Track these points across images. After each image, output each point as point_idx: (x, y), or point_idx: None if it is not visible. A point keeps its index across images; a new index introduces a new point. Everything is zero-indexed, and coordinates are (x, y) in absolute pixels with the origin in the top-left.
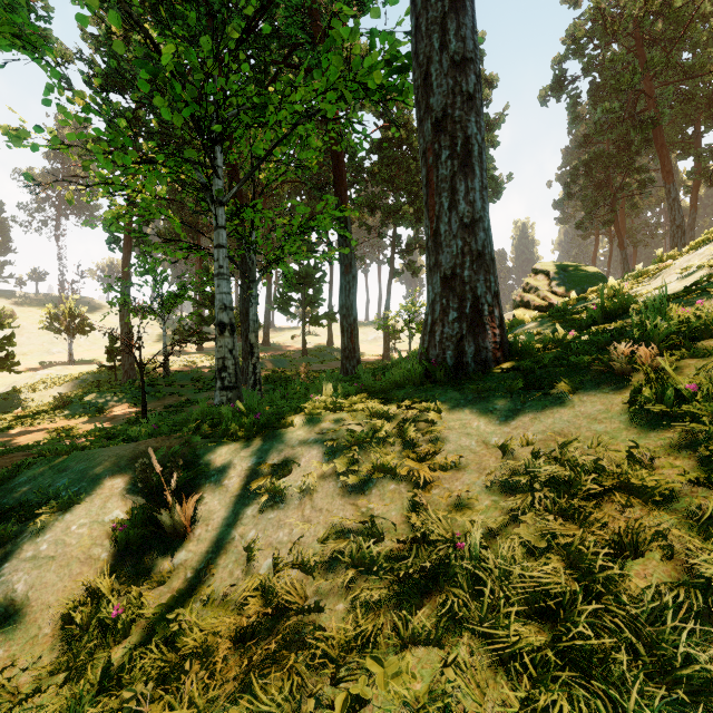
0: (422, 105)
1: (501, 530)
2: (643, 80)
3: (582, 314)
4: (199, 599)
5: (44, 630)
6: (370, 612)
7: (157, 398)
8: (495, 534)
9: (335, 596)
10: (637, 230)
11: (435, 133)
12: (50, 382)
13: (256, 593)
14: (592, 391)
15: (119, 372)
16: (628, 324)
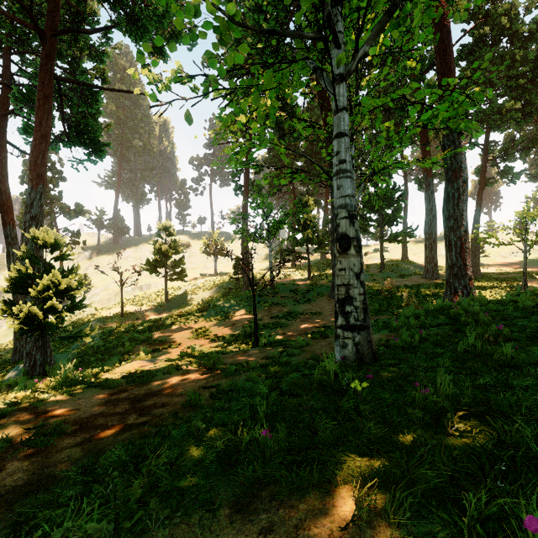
0: None
1: None
2: None
3: None
4: None
5: None
6: None
7: (265, 307)
8: None
9: None
10: None
11: None
12: (203, 288)
13: None
14: None
15: (241, 282)
16: None
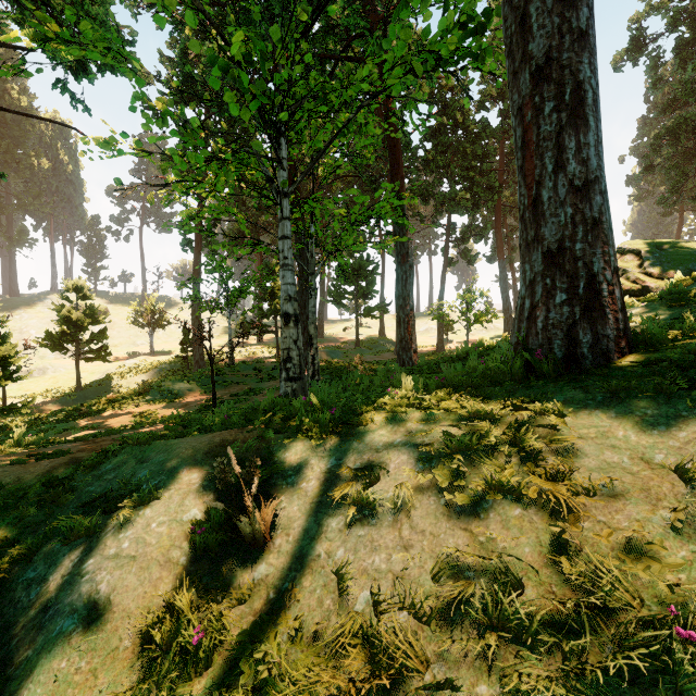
0: (517, 54)
1: None
2: None
3: None
4: (286, 632)
5: (124, 641)
6: None
7: (224, 386)
8: None
9: (470, 669)
10: None
11: (534, 83)
12: (135, 371)
13: (356, 638)
14: None
15: (191, 362)
16: None
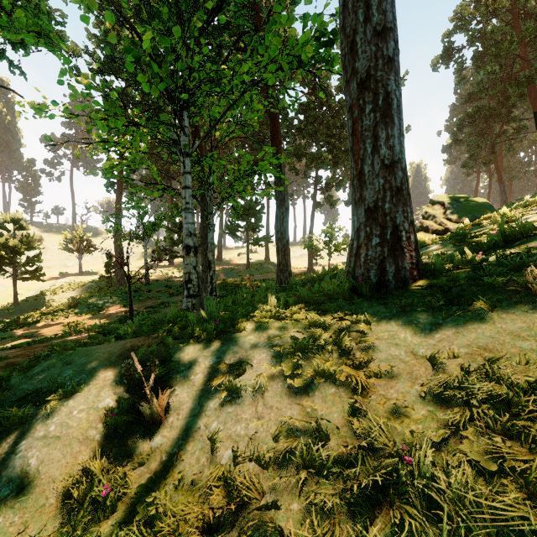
0: (349, 68)
1: (442, 443)
2: (519, 47)
3: (481, 238)
4: (172, 483)
5: (50, 500)
6: (323, 516)
7: (140, 300)
8: (436, 446)
9: (289, 494)
10: (513, 167)
11: (359, 91)
12: (66, 288)
13: (219, 482)
14: (510, 309)
15: (114, 281)
16: (534, 248)
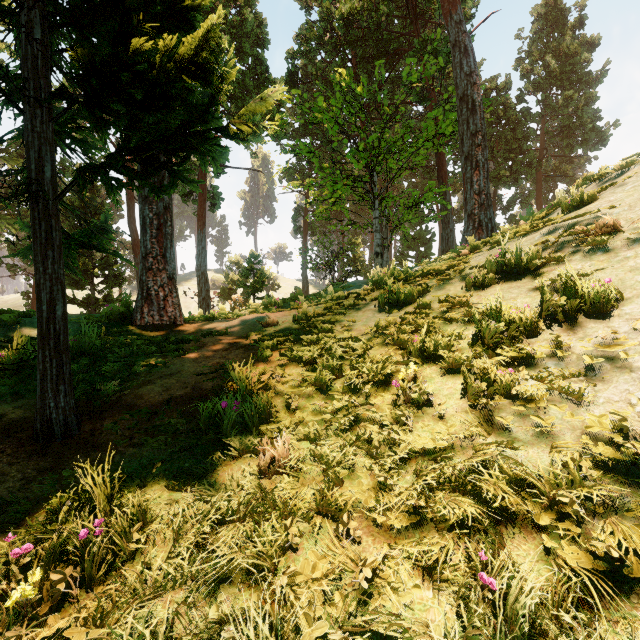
0: (461, 151)
1: None
2: None
3: None
4: None
5: None
6: None
7: None
8: None
9: None
10: None
11: (465, 161)
12: None
13: None
14: None
15: None
16: None
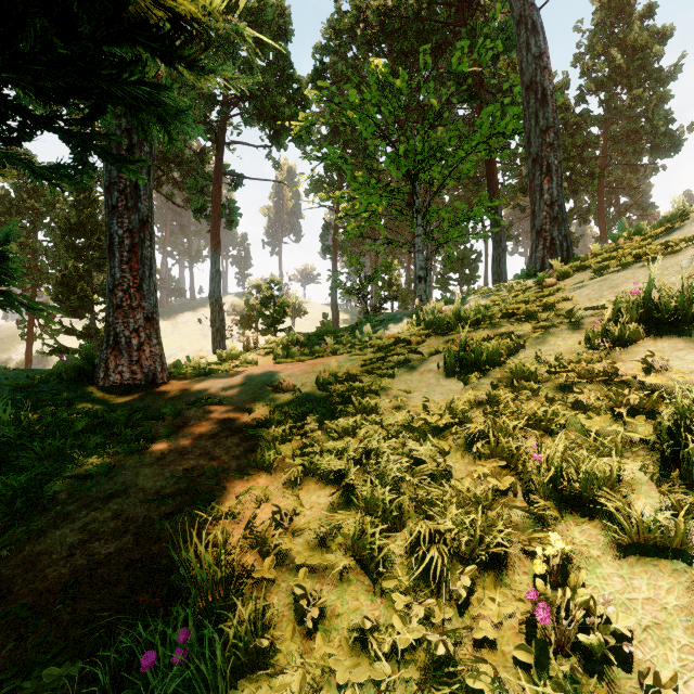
0: (527, 152)
1: None
2: None
3: None
4: None
5: None
6: None
7: None
8: None
9: None
10: None
11: (532, 165)
12: None
13: None
14: None
15: None
16: None
